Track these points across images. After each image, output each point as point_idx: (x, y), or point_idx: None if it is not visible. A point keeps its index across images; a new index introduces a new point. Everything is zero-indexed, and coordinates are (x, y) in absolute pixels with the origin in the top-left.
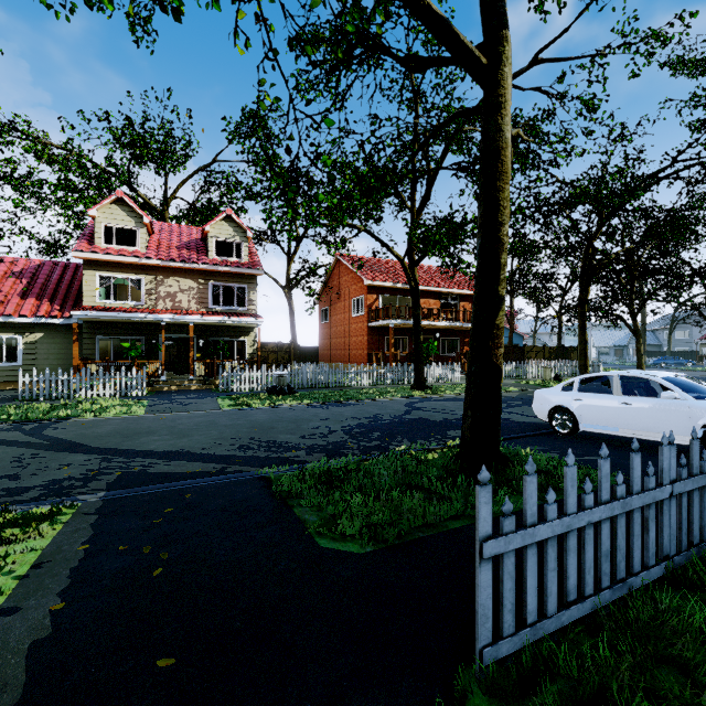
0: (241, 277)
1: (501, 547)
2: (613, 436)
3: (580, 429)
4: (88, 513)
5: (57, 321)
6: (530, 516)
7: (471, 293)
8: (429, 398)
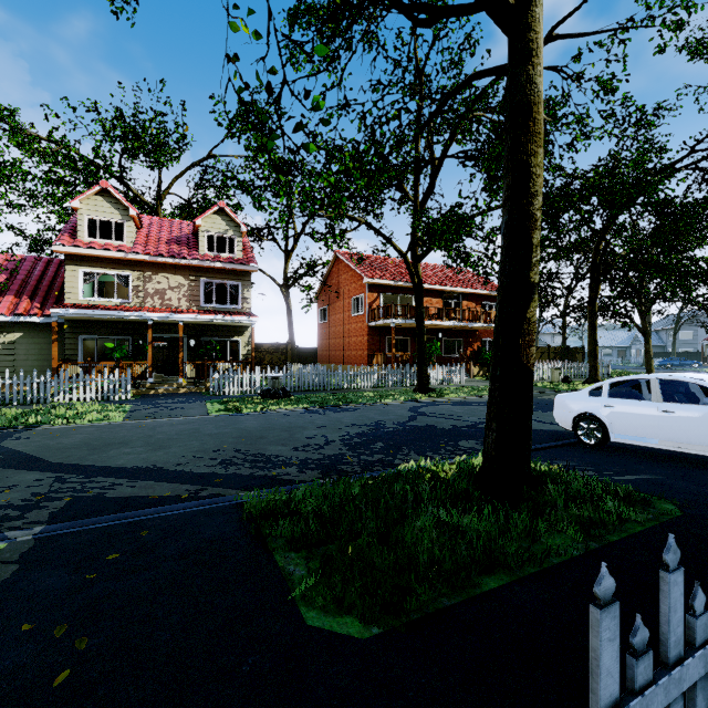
0: (234, 274)
1: None
2: (648, 447)
3: (611, 440)
4: (8, 561)
5: (37, 320)
6: (673, 646)
7: (475, 292)
8: (434, 402)
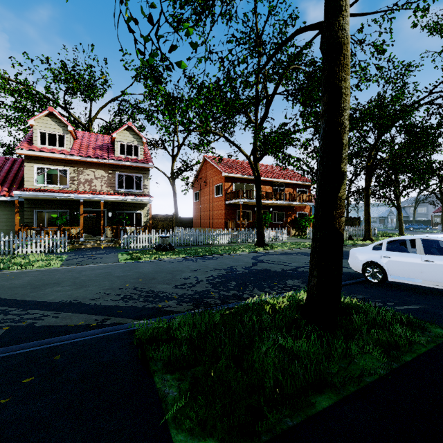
0: (138, 169)
1: None
2: (413, 284)
3: (389, 280)
4: None
5: (5, 199)
6: None
7: (293, 182)
8: (268, 253)
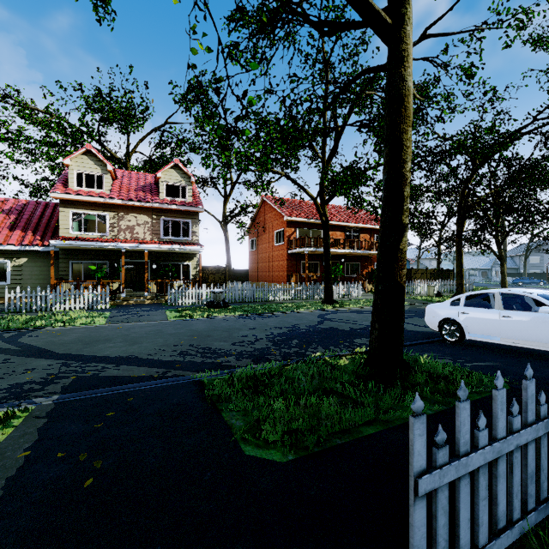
0: (186, 213)
1: (435, 482)
2: (494, 343)
3: (466, 338)
4: (39, 416)
5: (39, 249)
6: (462, 445)
7: (369, 227)
8: (337, 311)
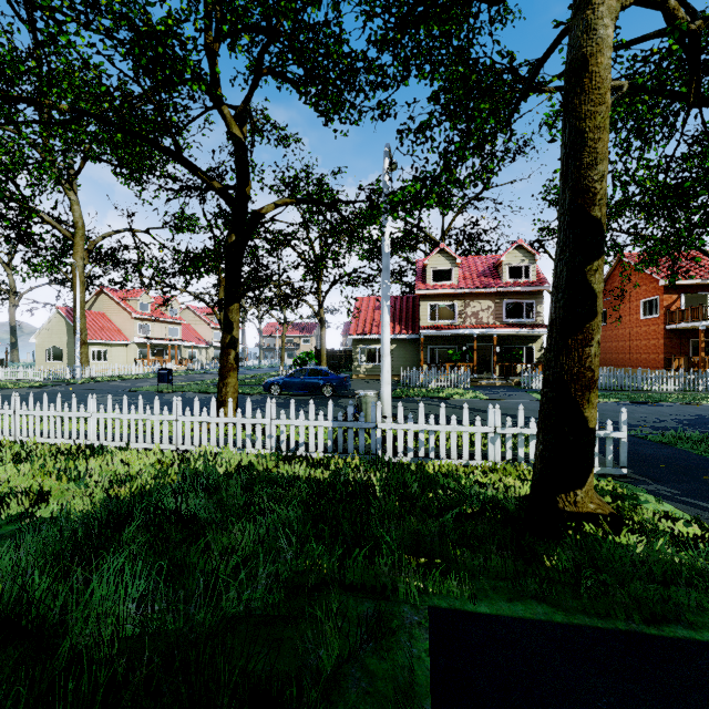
0: (529, 294)
1: None
2: None
3: None
4: None
5: (405, 336)
6: None
7: None
8: None
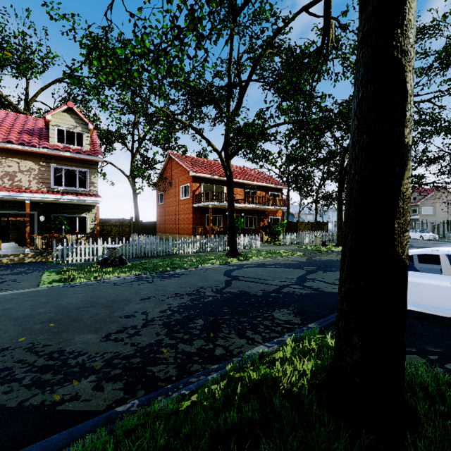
0: (82, 162)
1: None
2: None
3: None
4: None
5: None
6: None
7: (265, 185)
8: (242, 265)
